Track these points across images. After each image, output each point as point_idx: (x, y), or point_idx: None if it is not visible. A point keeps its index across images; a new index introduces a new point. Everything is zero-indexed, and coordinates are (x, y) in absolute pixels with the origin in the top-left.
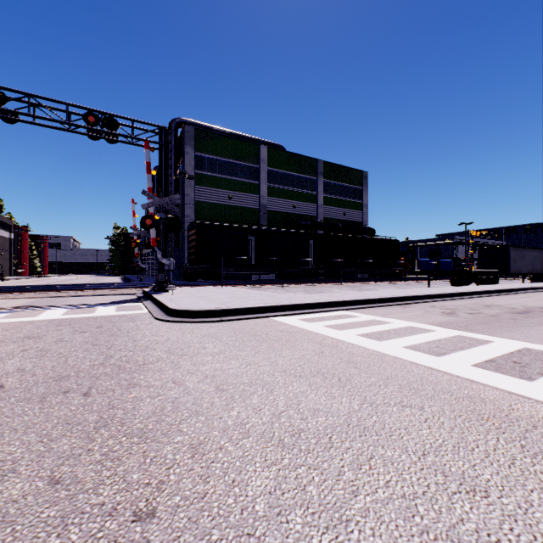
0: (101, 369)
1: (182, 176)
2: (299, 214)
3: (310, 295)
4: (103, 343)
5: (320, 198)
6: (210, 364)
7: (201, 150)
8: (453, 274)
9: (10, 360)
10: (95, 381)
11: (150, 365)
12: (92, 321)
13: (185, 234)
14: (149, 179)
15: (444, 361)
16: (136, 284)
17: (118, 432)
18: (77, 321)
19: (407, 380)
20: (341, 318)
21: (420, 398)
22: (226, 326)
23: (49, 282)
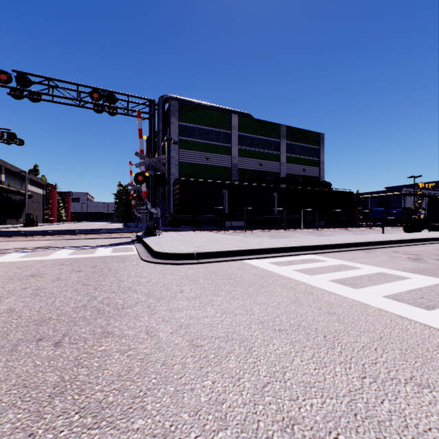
0: (81, 312)
1: (169, 141)
2: (264, 171)
3: (277, 240)
4: (92, 283)
5: (282, 157)
6: (186, 310)
7: (184, 120)
8: (407, 221)
9: (7, 298)
10: (71, 327)
11: (128, 309)
12: (89, 261)
13: (171, 189)
14: (141, 143)
15: (438, 316)
16: (131, 229)
17: (72, 404)
18: (78, 260)
19: (406, 342)
20: (309, 262)
21: (435, 372)
22: (202, 268)
23: (69, 227)
